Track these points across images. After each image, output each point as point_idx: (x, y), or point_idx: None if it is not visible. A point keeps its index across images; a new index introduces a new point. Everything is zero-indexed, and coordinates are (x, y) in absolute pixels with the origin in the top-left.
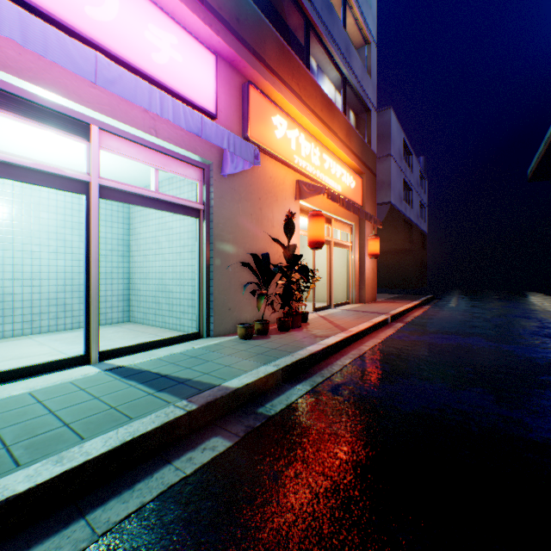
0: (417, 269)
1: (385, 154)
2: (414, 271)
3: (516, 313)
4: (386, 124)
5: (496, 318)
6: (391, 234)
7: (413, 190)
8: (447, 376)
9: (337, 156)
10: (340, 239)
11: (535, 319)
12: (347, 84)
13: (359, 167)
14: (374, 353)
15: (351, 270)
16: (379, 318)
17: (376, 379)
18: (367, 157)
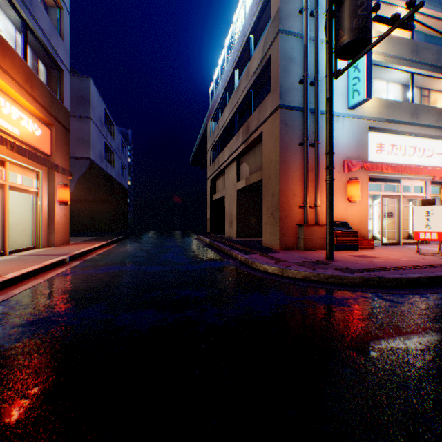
0: (119, 215)
1: (86, 116)
2: (116, 217)
3: (168, 245)
4: (87, 90)
5: (155, 249)
6: (92, 186)
7: (116, 153)
8: (83, 300)
9: (16, 98)
10: (22, 184)
11: (175, 247)
12: (31, 31)
13: (47, 118)
14: (26, 294)
15: (39, 216)
16: (55, 260)
17: (3, 321)
18: (58, 112)
